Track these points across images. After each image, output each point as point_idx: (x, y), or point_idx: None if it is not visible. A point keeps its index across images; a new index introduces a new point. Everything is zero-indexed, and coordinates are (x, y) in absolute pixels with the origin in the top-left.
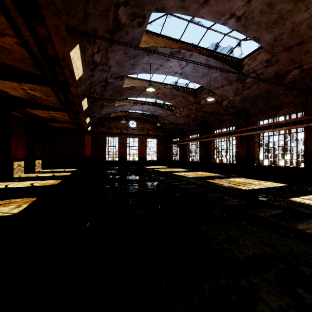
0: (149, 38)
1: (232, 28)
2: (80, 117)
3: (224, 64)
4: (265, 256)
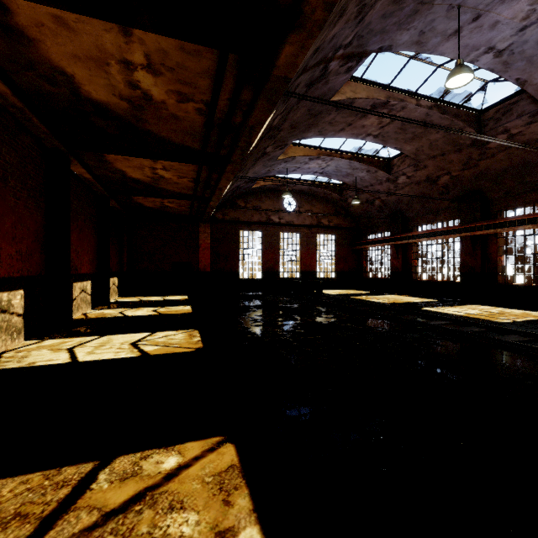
0: None
1: None
2: (215, 180)
3: None
4: None
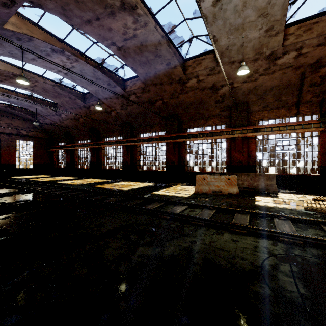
0: (21, 22)
1: (114, 53)
2: None
3: (110, 79)
4: (121, 227)
